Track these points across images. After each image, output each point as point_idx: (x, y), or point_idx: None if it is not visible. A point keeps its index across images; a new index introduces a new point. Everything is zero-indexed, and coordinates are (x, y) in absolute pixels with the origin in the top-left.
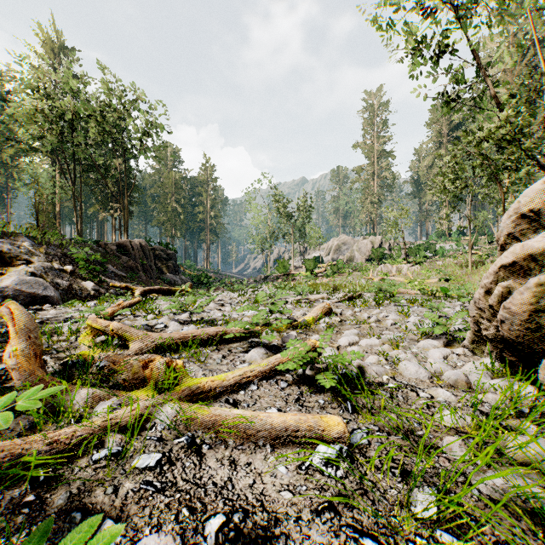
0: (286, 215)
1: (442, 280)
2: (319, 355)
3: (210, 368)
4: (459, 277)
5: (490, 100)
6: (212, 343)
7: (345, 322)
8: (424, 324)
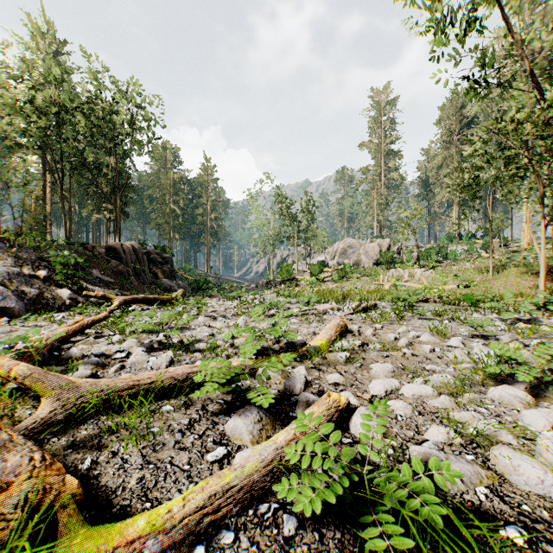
0: (290, 217)
1: (461, 286)
2: (346, 420)
3: (159, 458)
4: (479, 283)
5: (525, 81)
6: (180, 392)
7: (367, 346)
8: (473, 350)
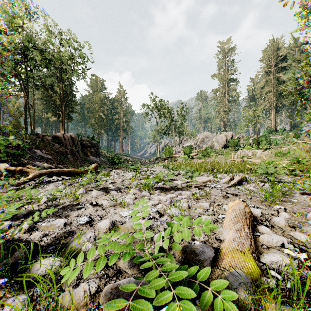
0: (170, 118)
1: (295, 162)
2: None
3: None
4: (307, 159)
5: None
6: None
7: None
8: None
